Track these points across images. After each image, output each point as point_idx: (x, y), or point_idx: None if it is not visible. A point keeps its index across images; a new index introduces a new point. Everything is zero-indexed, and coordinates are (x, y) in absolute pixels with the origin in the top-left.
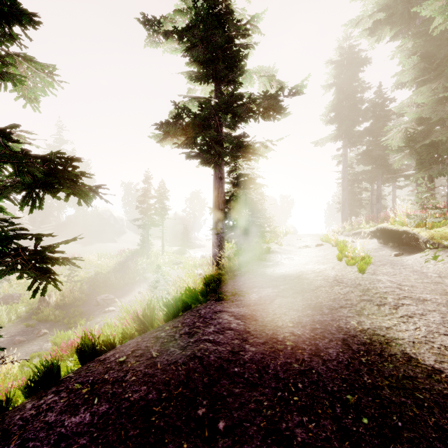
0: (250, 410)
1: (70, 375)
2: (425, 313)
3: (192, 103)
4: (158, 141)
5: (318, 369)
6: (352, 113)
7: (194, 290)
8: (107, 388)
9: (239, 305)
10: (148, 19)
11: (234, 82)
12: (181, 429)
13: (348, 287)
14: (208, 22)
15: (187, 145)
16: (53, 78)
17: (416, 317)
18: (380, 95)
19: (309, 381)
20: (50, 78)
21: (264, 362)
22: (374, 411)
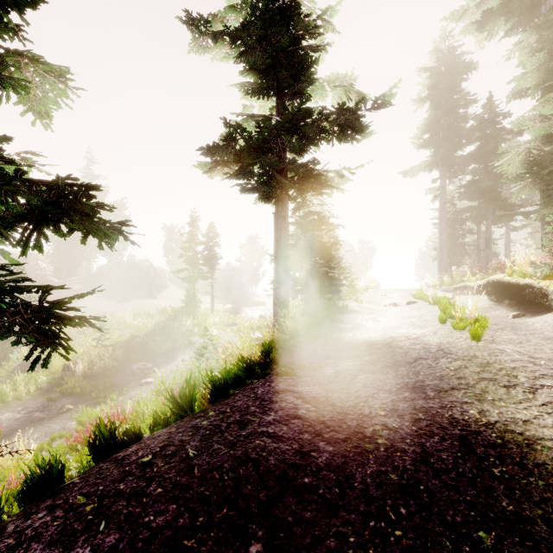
0: (328, 550)
1: (74, 481)
2: None
3: (247, 123)
4: (205, 171)
5: (428, 484)
6: (452, 133)
7: (249, 361)
8: (120, 506)
9: (308, 382)
10: (193, 18)
11: (300, 95)
12: None
13: (460, 360)
14: (268, 16)
15: (241, 175)
16: (66, 83)
17: None
18: (490, 109)
19: (416, 504)
20: (63, 84)
21: (347, 470)
22: None
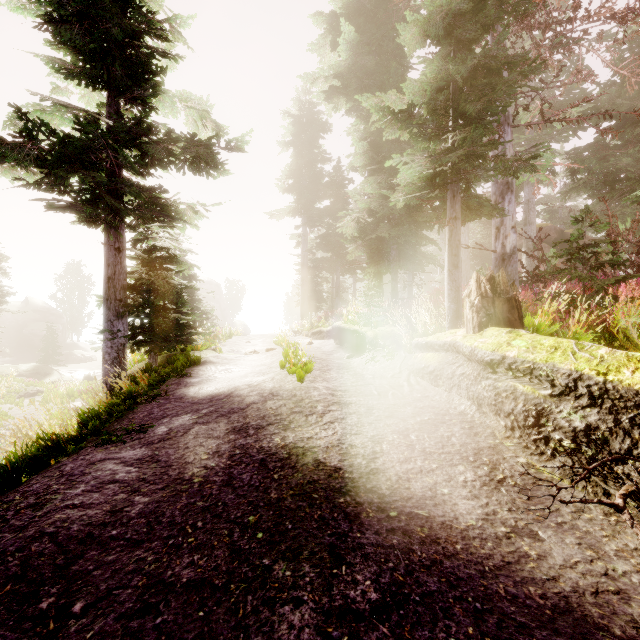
0: (126, 574)
1: None
2: (346, 417)
3: (60, 112)
4: None
5: (225, 500)
6: (312, 185)
7: (56, 437)
8: None
9: (135, 446)
10: None
11: (143, 103)
12: (5, 638)
13: (283, 400)
14: None
15: (47, 188)
16: None
17: (337, 422)
18: (339, 172)
19: (211, 516)
20: None
21: (159, 512)
22: (271, 524)
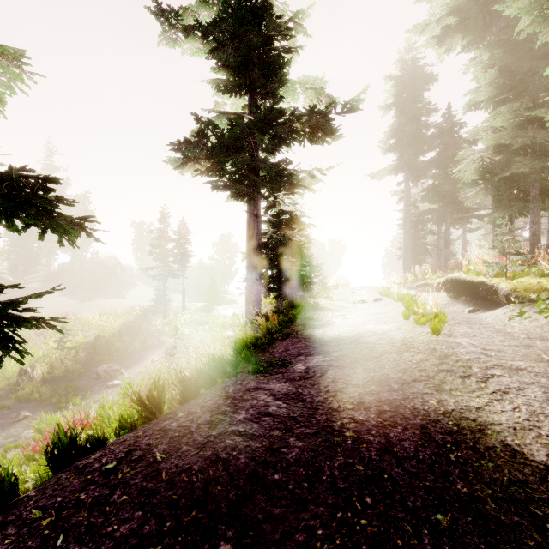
0: (297, 544)
1: (29, 494)
2: (522, 387)
3: (219, 120)
4: (176, 167)
5: (391, 472)
6: (416, 139)
7: (221, 360)
8: (81, 517)
9: (279, 380)
10: (163, 9)
11: (273, 95)
12: None
13: (421, 353)
14: (240, 14)
15: (213, 173)
16: (21, 67)
17: (511, 393)
18: (449, 119)
19: (380, 493)
20: (18, 68)
21: (316, 464)
22: (479, 540)
